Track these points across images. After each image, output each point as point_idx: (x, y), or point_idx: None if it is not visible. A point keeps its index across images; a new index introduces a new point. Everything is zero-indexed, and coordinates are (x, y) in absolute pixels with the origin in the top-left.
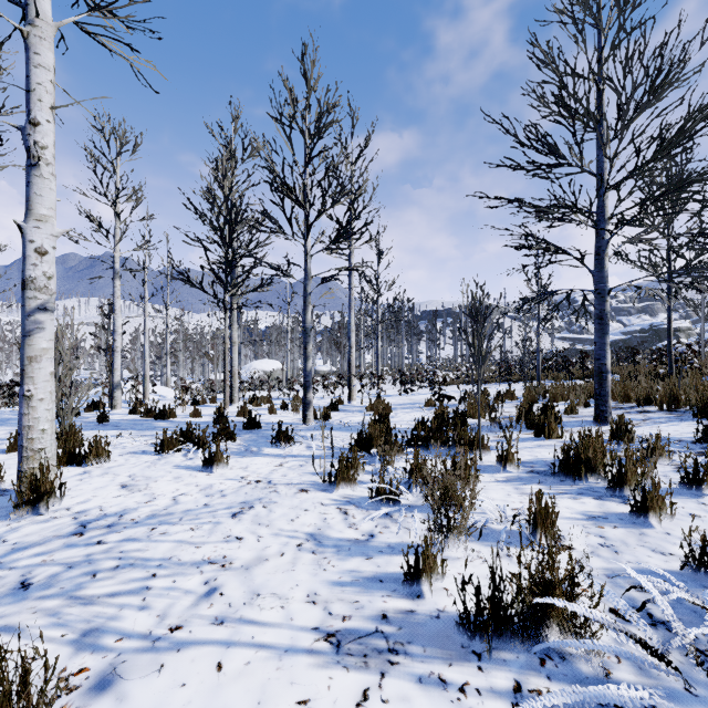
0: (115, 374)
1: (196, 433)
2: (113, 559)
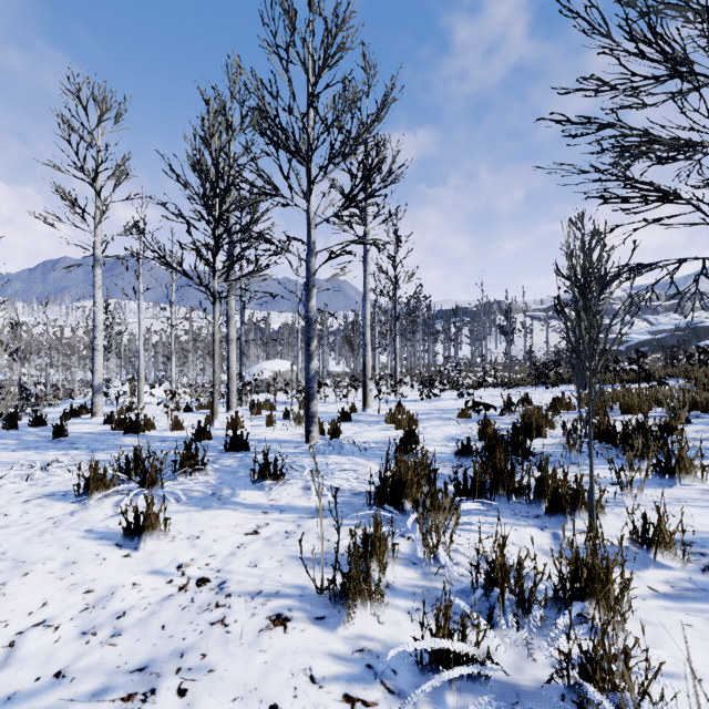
0: (95, 376)
1: (148, 463)
2: None
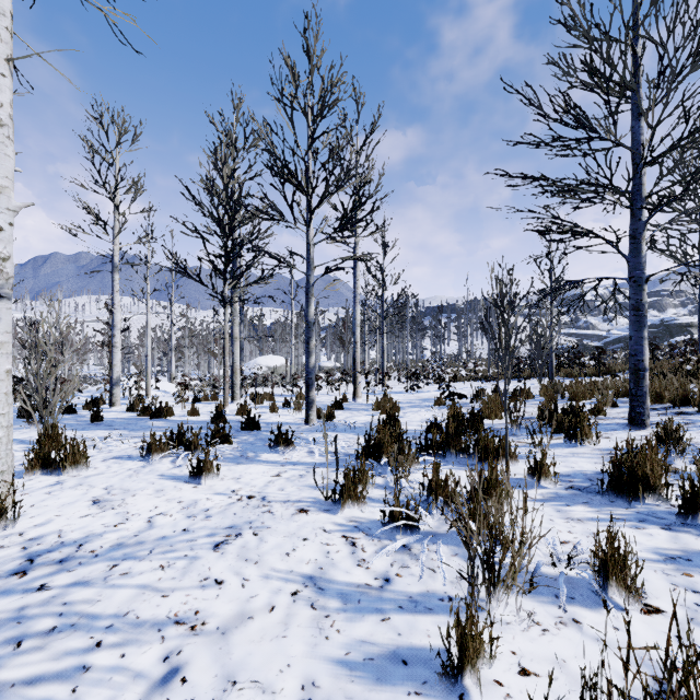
0: (114, 370)
1: (188, 435)
2: (51, 615)
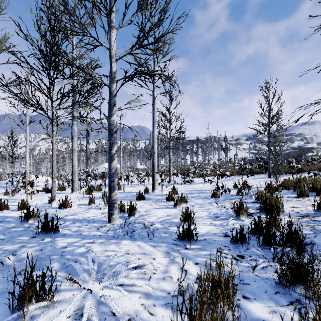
0: None
1: None
2: None
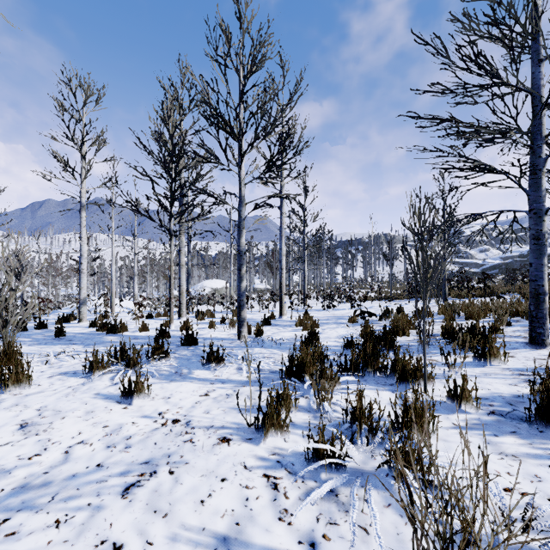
0: (81, 292)
1: (130, 352)
2: None
